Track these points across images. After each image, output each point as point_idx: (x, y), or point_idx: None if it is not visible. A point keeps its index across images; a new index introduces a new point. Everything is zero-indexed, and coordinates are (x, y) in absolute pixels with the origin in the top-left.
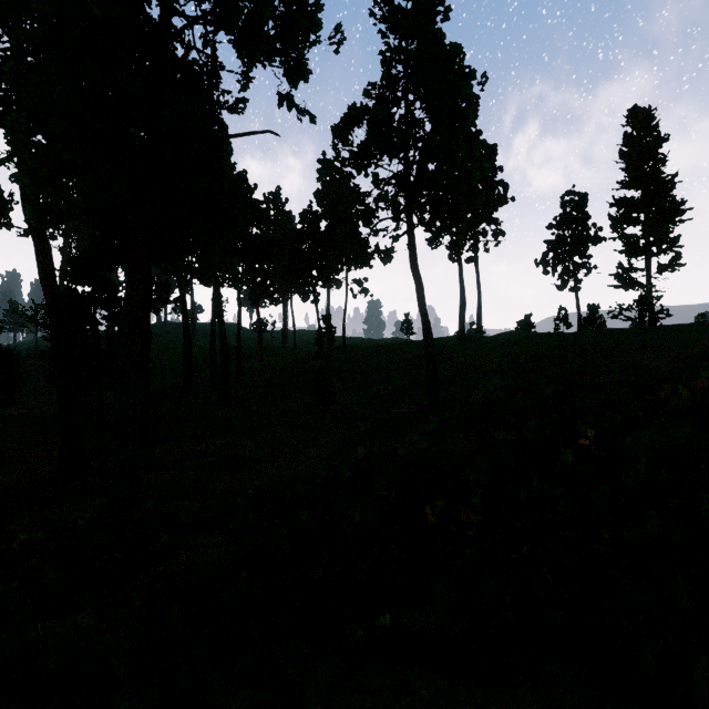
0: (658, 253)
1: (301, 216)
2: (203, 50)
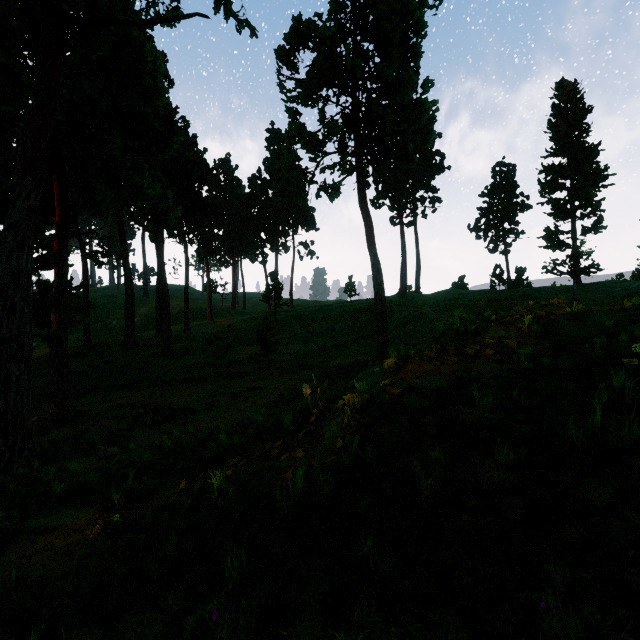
0: (583, 216)
1: (250, 181)
2: None
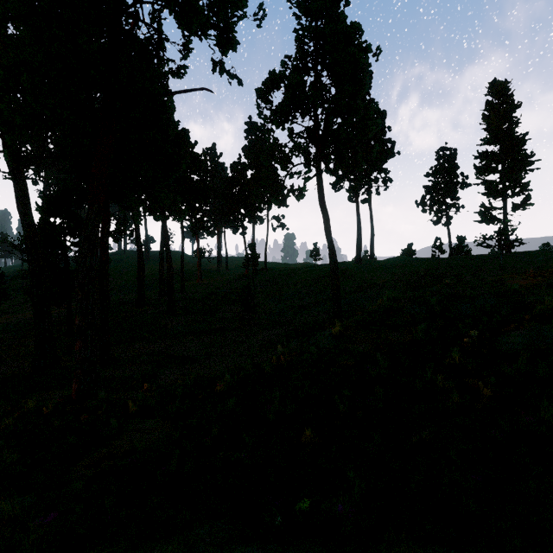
0: (512, 195)
1: (232, 166)
2: (150, 24)
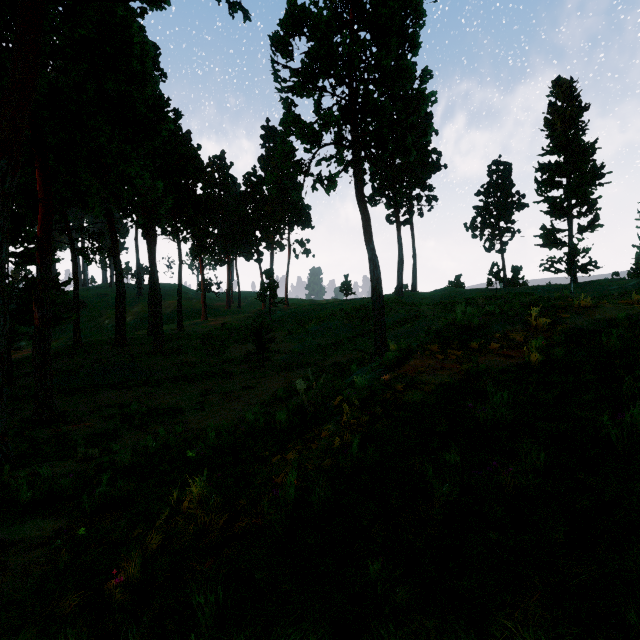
0: (579, 214)
1: (245, 178)
2: None
